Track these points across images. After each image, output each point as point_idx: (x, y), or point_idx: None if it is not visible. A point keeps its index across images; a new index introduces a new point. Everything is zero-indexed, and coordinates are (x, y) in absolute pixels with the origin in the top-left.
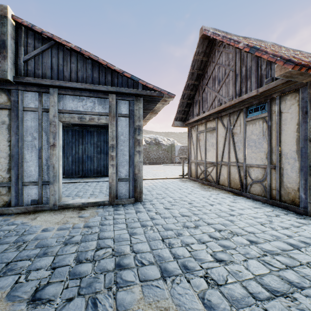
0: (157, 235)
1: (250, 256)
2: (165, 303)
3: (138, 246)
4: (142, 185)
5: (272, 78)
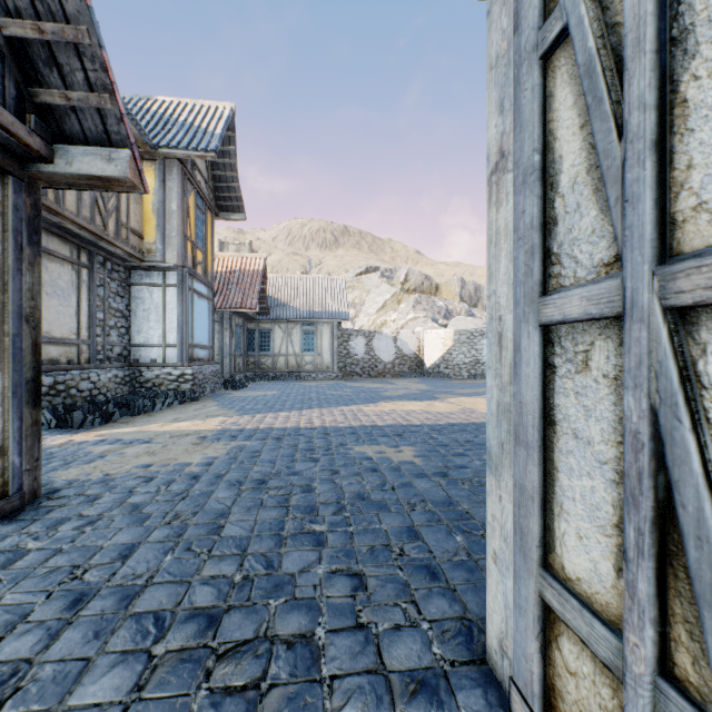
0: (402, 494)
1: (296, 471)
2: (399, 459)
3: (429, 484)
4: (488, 552)
5: (2, 92)
